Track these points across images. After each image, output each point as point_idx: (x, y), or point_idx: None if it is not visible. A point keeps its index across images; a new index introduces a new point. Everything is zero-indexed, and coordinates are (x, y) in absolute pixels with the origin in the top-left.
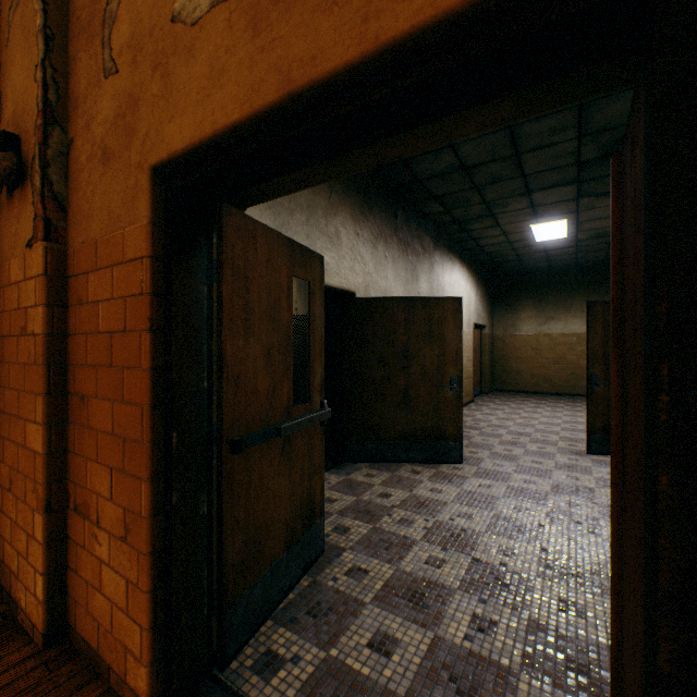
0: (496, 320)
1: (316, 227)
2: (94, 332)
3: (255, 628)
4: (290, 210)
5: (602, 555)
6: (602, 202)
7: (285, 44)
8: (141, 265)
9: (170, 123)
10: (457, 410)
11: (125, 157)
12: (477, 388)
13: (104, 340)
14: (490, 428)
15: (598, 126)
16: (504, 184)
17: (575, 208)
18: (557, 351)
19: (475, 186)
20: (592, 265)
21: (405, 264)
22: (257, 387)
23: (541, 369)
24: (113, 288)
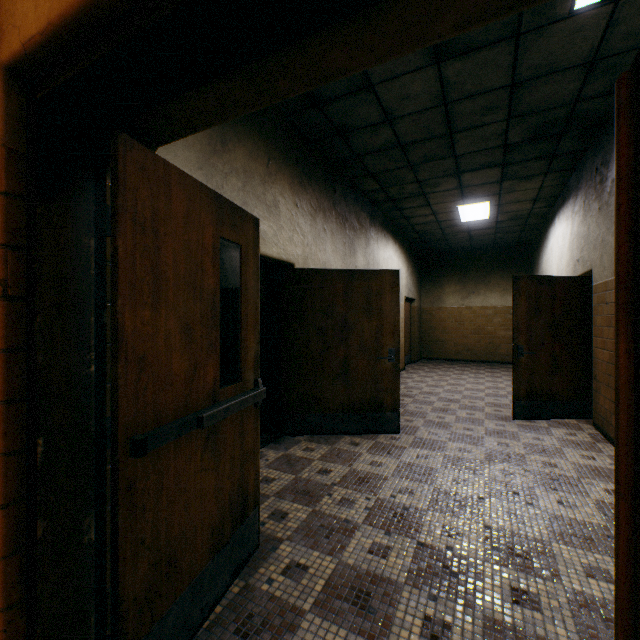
0: (424, 294)
1: (253, 193)
2: None
3: None
4: (224, 174)
5: (545, 530)
6: (522, 185)
7: None
8: None
9: None
10: (395, 380)
11: None
12: (408, 356)
13: None
14: (422, 395)
15: (526, 109)
16: (437, 164)
17: (498, 191)
18: (477, 322)
19: (410, 165)
20: (508, 245)
21: (343, 238)
22: (171, 368)
23: (464, 339)
24: None
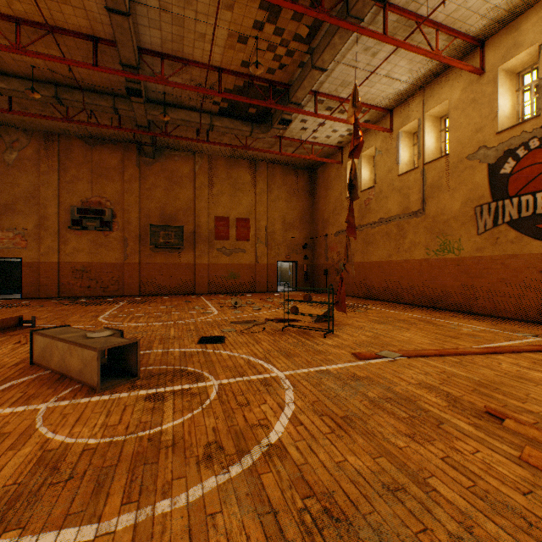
0: None
1: None
2: None
3: None
4: None
5: None
6: None
7: (2, 254)
8: None
9: None
10: None
11: None
12: None
13: None
14: None
15: None
16: None
17: None
18: None
19: None
20: None
21: None
22: None
23: None
24: None
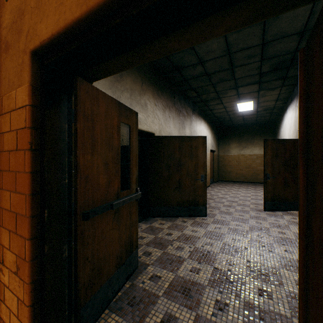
0: (220, 148)
1: (135, 100)
2: (1, 151)
3: (98, 316)
4: (121, 91)
5: (277, 263)
6: (269, 93)
7: None
8: (25, 110)
9: (40, 23)
10: (204, 191)
11: (17, 46)
12: (211, 179)
13: (6, 155)
14: (218, 199)
15: (270, 55)
16: (225, 83)
17: (257, 96)
18: (247, 162)
19: (212, 84)
20: (263, 123)
21: (179, 120)
22: (99, 182)
23: (240, 171)
24: (11, 124)
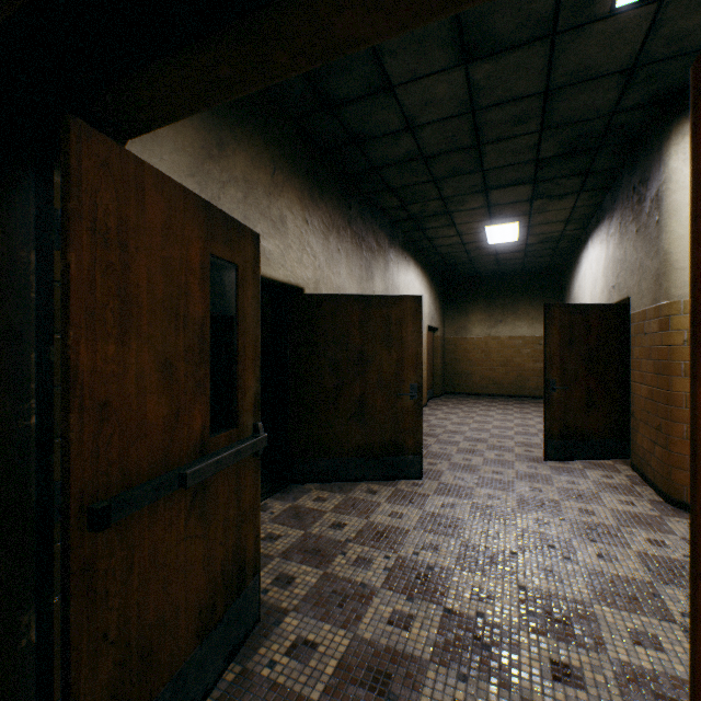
0: (447, 323)
1: (256, 207)
2: None
3: None
4: (221, 182)
5: (585, 590)
6: (554, 205)
7: None
8: None
9: None
10: (417, 420)
11: None
12: (430, 391)
13: None
14: (447, 435)
15: (560, 119)
16: (463, 179)
17: (528, 210)
18: (505, 353)
19: (433, 179)
20: (537, 270)
21: (360, 259)
22: (145, 415)
23: (491, 372)
24: None
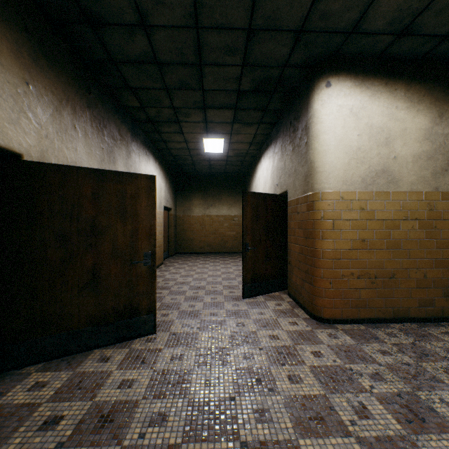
0: (178, 205)
1: None
2: None
3: None
4: None
5: (290, 424)
6: (245, 130)
7: None
8: None
9: None
10: (151, 283)
11: None
12: (166, 252)
13: None
14: (177, 286)
15: (256, 60)
16: (189, 94)
17: (231, 131)
18: (214, 226)
19: (166, 88)
20: (232, 175)
21: (101, 143)
22: None
23: (206, 238)
24: None
